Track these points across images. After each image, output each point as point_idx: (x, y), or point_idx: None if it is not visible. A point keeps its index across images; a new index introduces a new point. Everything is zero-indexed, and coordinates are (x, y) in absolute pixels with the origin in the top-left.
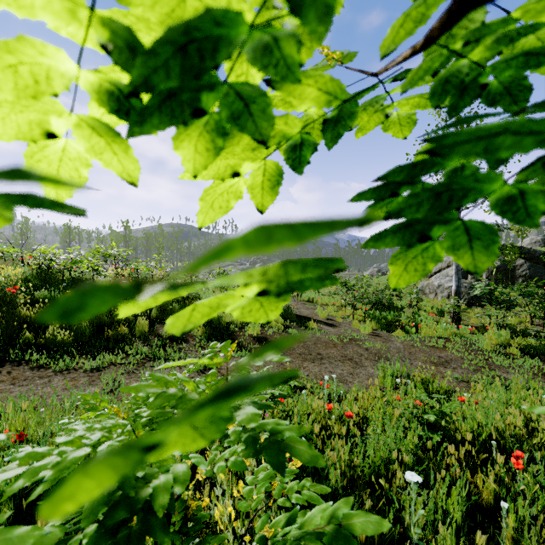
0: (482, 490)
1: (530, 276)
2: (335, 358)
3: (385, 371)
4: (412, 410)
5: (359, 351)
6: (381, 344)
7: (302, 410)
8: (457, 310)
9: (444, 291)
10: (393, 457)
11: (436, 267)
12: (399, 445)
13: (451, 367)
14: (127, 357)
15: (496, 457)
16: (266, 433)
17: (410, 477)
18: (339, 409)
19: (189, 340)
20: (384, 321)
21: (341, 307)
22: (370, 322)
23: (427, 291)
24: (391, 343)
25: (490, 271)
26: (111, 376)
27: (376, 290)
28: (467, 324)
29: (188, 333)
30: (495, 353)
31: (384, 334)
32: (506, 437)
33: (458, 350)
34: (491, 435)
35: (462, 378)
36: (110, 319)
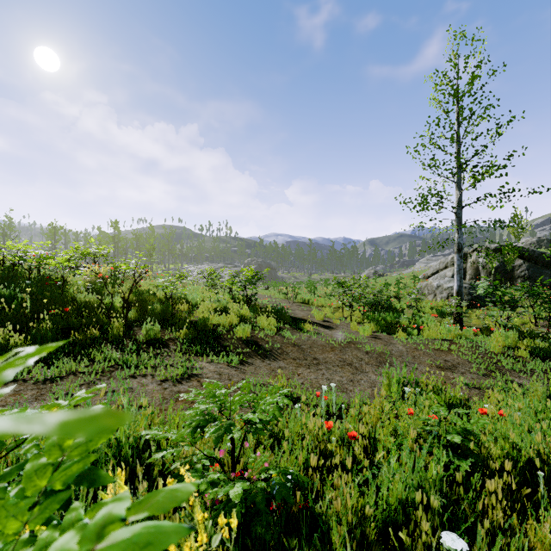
0: (534, 543)
1: (529, 276)
2: (333, 363)
3: (390, 378)
4: (431, 428)
5: (359, 355)
6: (382, 347)
7: (295, 430)
8: (460, 311)
9: (443, 292)
10: (413, 495)
11: (433, 268)
12: (420, 479)
13: (459, 372)
14: (92, 364)
15: (544, 493)
16: (238, 483)
17: (450, 542)
18: (340, 426)
19: (169, 344)
20: (384, 322)
21: (337, 309)
22: (369, 324)
23: (426, 292)
24: (393, 346)
25: (488, 271)
26: (61, 389)
27: (374, 291)
28: (469, 326)
29: (169, 336)
30: (503, 356)
31: (384, 336)
32: (550, 463)
33: (464, 353)
34: (530, 460)
35: (473, 384)
36: (80, 321)
